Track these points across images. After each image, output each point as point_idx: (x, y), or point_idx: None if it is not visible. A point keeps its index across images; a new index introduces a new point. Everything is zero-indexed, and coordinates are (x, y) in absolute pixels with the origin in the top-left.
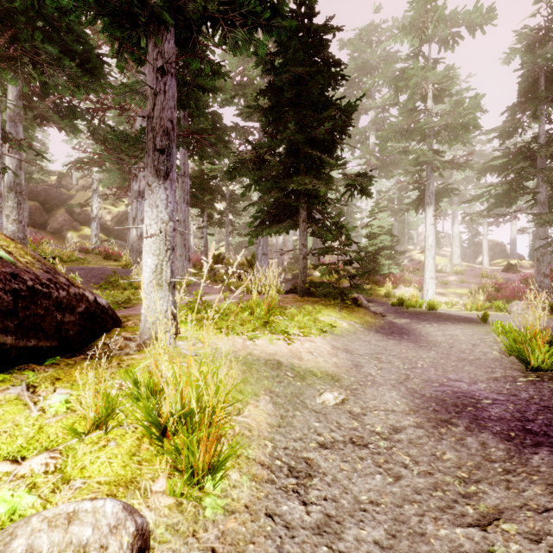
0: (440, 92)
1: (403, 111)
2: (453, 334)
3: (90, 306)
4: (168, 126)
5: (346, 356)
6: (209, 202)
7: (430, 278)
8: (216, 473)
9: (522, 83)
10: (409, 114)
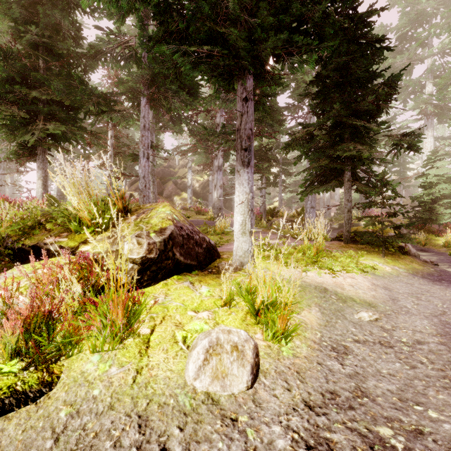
0: None
1: None
2: None
3: (207, 244)
4: (249, 133)
5: (384, 292)
6: (267, 169)
7: None
8: (287, 337)
9: None
10: None
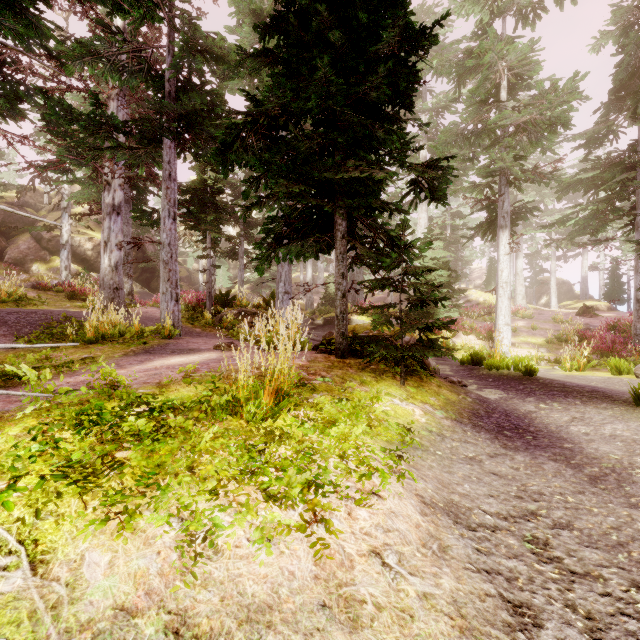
0: (515, 83)
1: (470, 102)
2: (624, 438)
3: None
4: None
5: (464, 545)
6: (212, 222)
7: (505, 325)
8: None
9: (620, 72)
10: (477, 108)
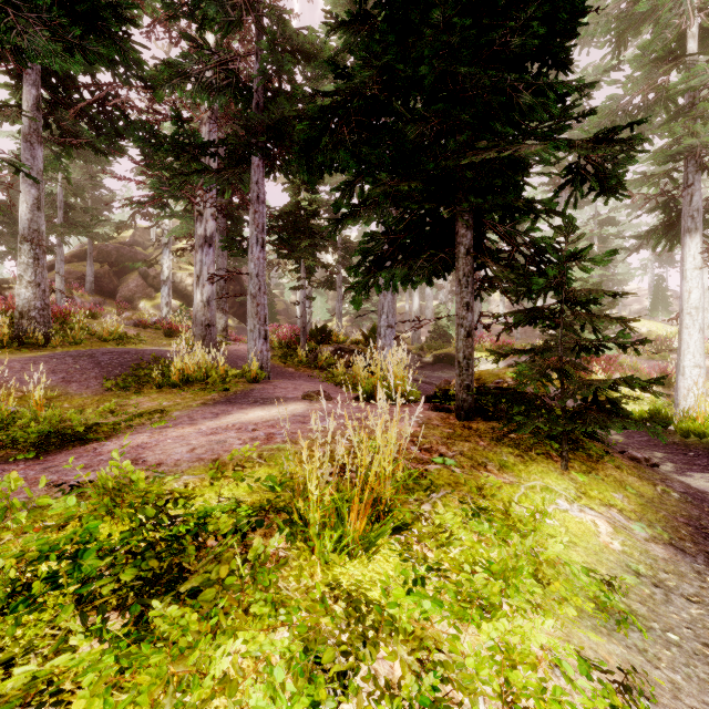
0: None
1: (640, 63)
2: None
3: None
4: None
5: None
6: (306, 249)
7: (695, 367)
8: None
9: None
10: (650, 70)
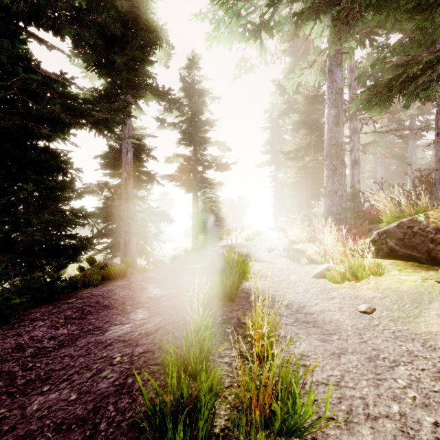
0: None
1: None
2: None
3: None
4: None
5: None
6: None
7: None
8: (336, 282)
9: None
10: None
